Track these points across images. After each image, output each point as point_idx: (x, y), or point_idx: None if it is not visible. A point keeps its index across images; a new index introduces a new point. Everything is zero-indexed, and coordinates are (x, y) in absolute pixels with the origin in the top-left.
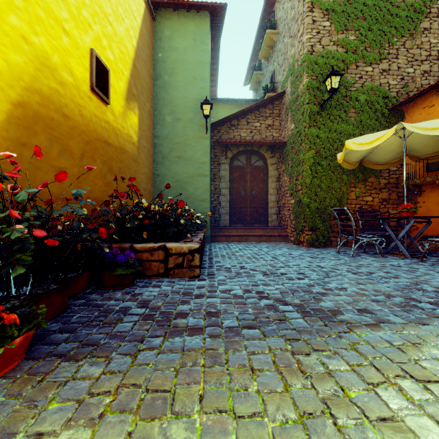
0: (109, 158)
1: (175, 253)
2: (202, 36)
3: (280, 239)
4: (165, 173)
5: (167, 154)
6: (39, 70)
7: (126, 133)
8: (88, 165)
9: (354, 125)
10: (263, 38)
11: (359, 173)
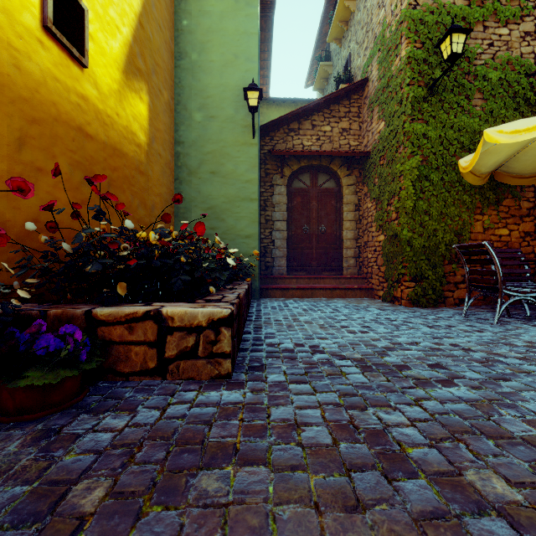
0: (87, 159)
1: (181, 327)
2: None
3: (361, 294)
4: (193, 196)
5: (196, 169)
6: None
7: (124, 126)
8: (37, 163)
9: (482, 118)
10: (334, 10)
11: (490, 192)
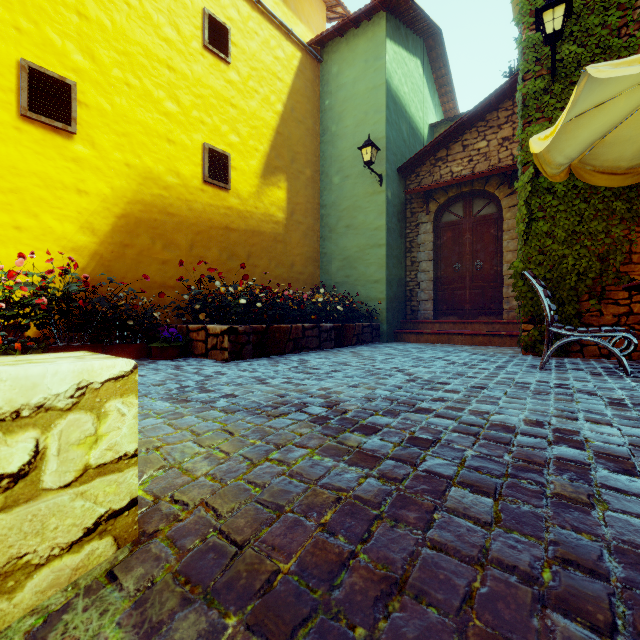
0: (232, 244)
1: (212, 334)
2: (375, 50)
3: (512, 342)
4: (332, 250)
5: (335, 226)
6: (142, 184)
7: (263, 213)
8: (201, 254)
9: None
10: None
11: None
